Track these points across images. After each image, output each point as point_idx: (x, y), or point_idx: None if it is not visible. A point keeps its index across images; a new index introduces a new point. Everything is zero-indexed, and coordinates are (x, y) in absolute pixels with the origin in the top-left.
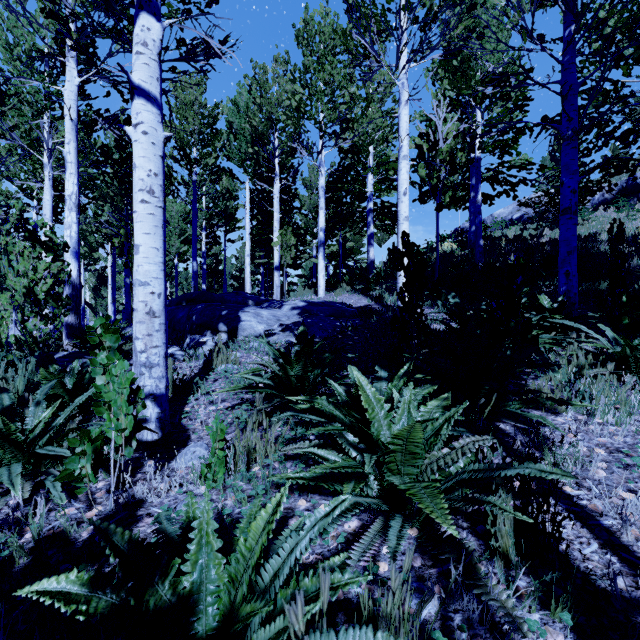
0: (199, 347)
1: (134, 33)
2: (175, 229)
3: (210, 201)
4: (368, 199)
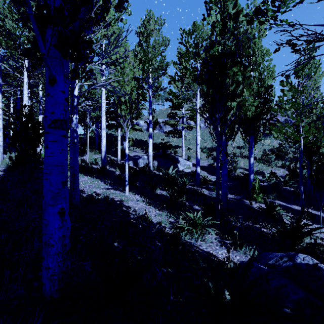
0: None
1: (39, 116)
2: None
3: None
4: None
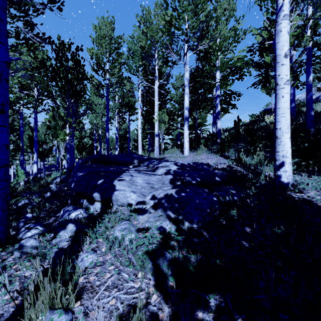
0: (58, 231)
1: None
2: (99, 114)
3: (120, 98)
4: (216, 88)
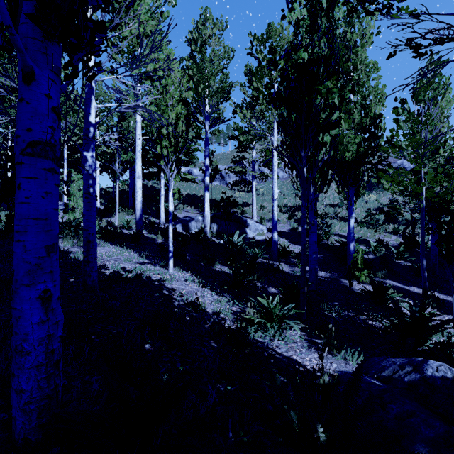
0: None
1: None
2: None
3: None
4: None
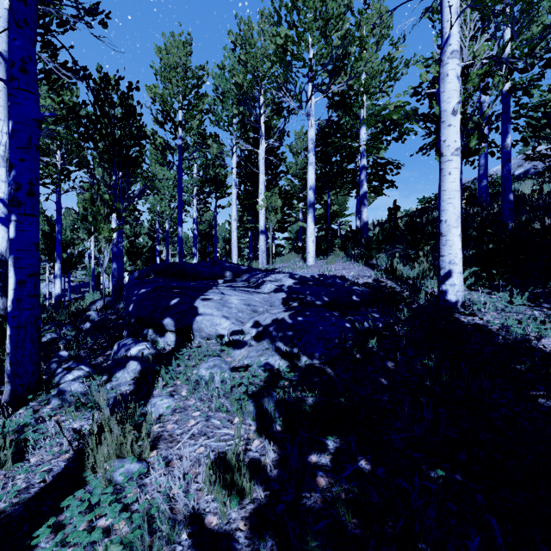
0: (115, 372)
1: None
2: (166, 196)
3: (200, 168)
4: (361, 155)
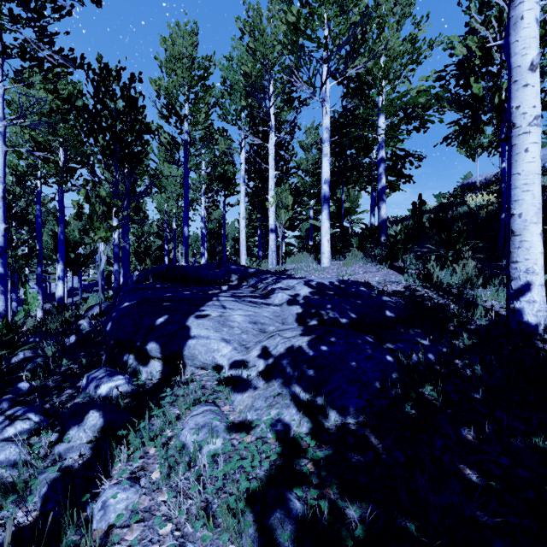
0: (68, 428)
1: None
2: (173, 194)
3: (208, 166)
4: (379, 146)
